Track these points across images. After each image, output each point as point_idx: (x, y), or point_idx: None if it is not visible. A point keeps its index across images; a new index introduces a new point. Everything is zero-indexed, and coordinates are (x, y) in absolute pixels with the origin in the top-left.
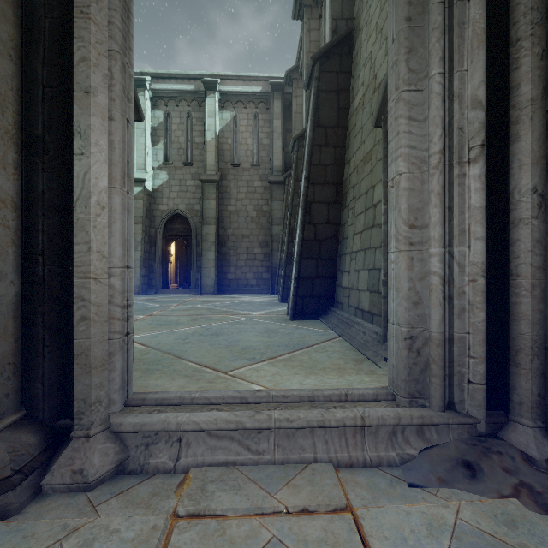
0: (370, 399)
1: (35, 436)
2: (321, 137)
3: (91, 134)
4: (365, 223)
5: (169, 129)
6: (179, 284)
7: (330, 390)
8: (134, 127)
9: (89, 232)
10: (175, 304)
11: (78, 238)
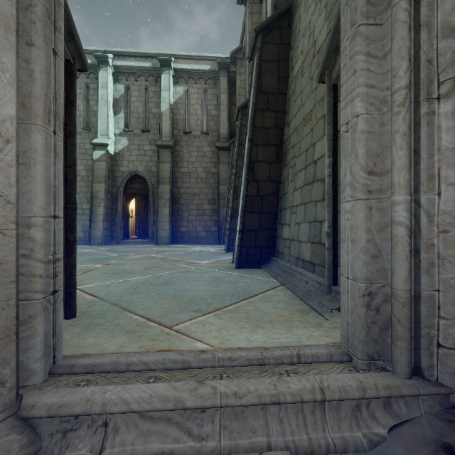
0: (324, 360)
1: None
2: (263, 102)
3: None
4: (305, 178)
5: (129, 101)
6: (138, 236)
7: (280, 349)
8: (98, 98)
9: None
10: (132, 254)
11: None
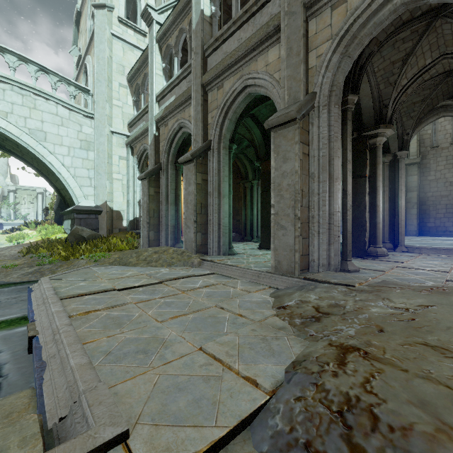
0: None
1: (392, 245)
2: None
3: (402, 197)
4: None
5: None
6: None
7: None
8: None
9: (401, 213)
10: None
11: (399, 214)
